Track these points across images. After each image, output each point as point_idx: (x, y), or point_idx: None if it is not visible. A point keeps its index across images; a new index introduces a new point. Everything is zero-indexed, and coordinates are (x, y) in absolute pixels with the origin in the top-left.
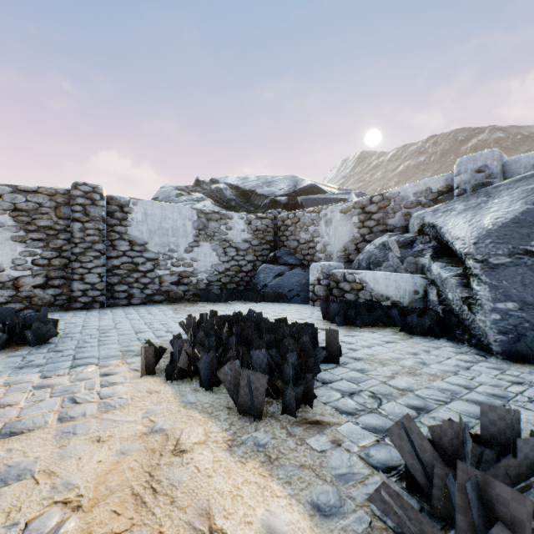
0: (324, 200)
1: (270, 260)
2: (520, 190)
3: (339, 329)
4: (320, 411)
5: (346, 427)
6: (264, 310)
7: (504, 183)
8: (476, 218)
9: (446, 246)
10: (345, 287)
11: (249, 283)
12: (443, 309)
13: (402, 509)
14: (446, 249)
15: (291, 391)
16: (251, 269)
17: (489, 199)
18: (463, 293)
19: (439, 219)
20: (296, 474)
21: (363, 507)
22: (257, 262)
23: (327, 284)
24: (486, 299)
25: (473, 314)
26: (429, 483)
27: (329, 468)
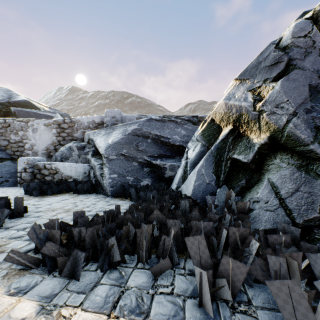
0: (36, 114)
1: None
2: (122, 129)
3: (34, 198)
4: None
5: (13, 243)
6: None
7: (119, 125)
8: (107, 138)
9: (98, 150)
10: (46, 172)
11: None
12: (95, 180)
13: (20, 257)
14: (98, 151)
15: None
16: None
17: (113, 131)
18: (101, 172)
19: (95, 137)
20: None
21: (6, 269)
22: None
23: (32, 172)
24: (107, 173)
25: (103, 181)
26: (41, 245)
27: None
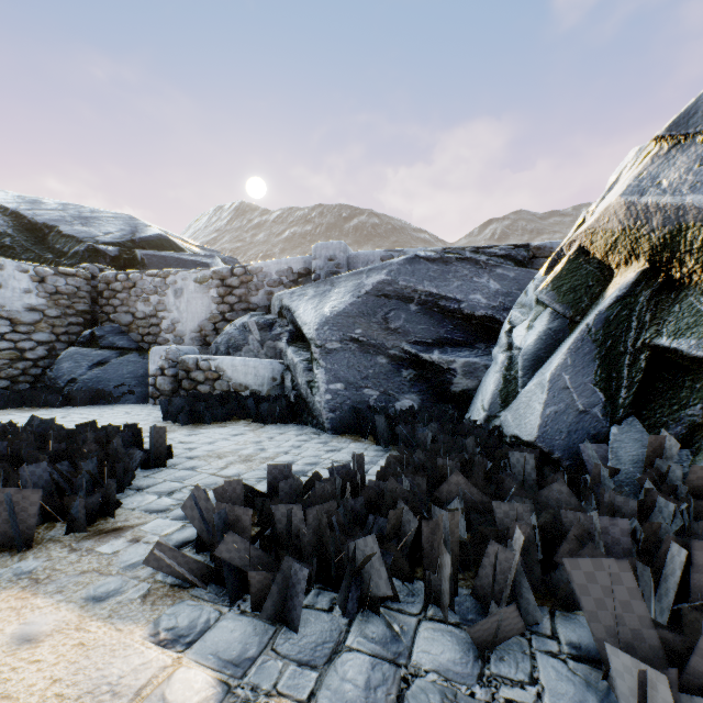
0: (179, 261)
1: (85, 341)
2: (352, 284)
3: (181, 430)
4: (125, 518)
5: (153, 524)
6: (68, 418)
7: (345, 275)
8: (321, 305)
9: (301, 331)
10: (199, 377)
11: (40, 378)
12: (295, 394)
13: (174, 559)
14: (301, 333)
15: (81, 502)
16: (45, 356)
17: (332, 289)
18: (308, 377)
19: (294, 303)
20: (73, 581)
21: (147, 580)
22: (58, 344)
23: (175, 375)
24: (323, 381)
25: (314, 397)
26: (210, 536)
27: (118, 563)
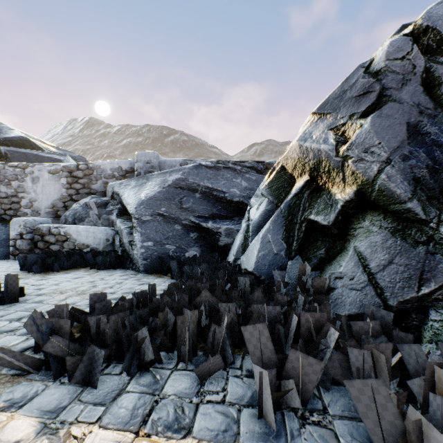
0: (37, 157)
1: None
2: (160, 179)
3: (35, 276)
4: None
5: (3, 340)
6: None
7: (156, 174)
8: (139, 192)
9: (126, 208)
10: (51, 239)
11: None
12: (122, 249)
13: (14, 357)
14: (126, 210)
15: None
16: None
17: (147, 182)
18: (129, 238)
19: (122, 190)
20: None
21: None
22: None
23: (32, 238)
24: (139, 241)
25: (133, 251)
26: (44, 341)
27: None
